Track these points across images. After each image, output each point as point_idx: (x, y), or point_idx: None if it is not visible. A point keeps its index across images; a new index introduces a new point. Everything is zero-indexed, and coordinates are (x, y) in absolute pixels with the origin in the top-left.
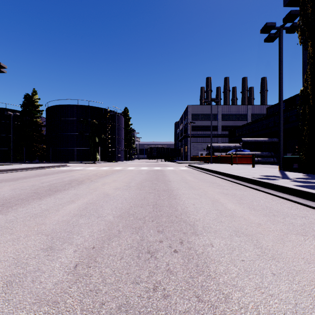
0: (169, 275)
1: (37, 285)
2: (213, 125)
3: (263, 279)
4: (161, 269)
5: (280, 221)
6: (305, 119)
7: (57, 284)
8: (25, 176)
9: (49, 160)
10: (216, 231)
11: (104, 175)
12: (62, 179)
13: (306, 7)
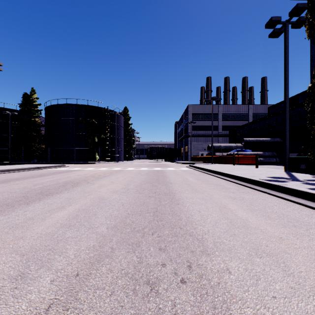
0: None
1: None
2: (214, 125)
3: None
4: (165, 314)
5: (305, 234)
6: (314, 117)
7: None
8: (19, 177)
9: (48, 160)
10: (230, 249)
11: (102, 176)
12: (57, 180)
13: None
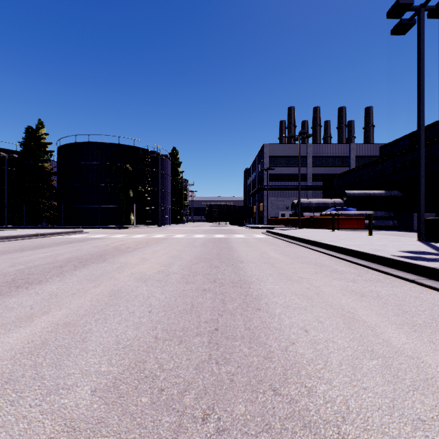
0: None
1: None
2: (301, 173)
3: None
4: None
5: None
6: None
7: None
8: None
9: (61, 223)
10: None
11: (132, 249)
12: (55, 257)
13: None
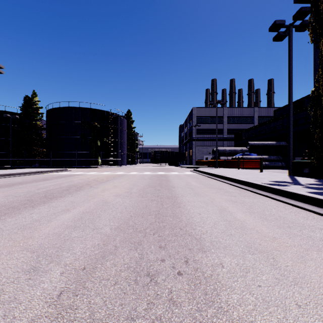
0: (171, 307)
1: (8, 322)
2: (219, 128)
3: (286, 313)
4: (162, 299)
5: (297, 234)
6: (317, 121)
7: (34, 320)
8: (21, 181)
9: (49, 164)
10: (226, 247)
11: (105, 180)
12: (60, 185)
13: (318, 3)
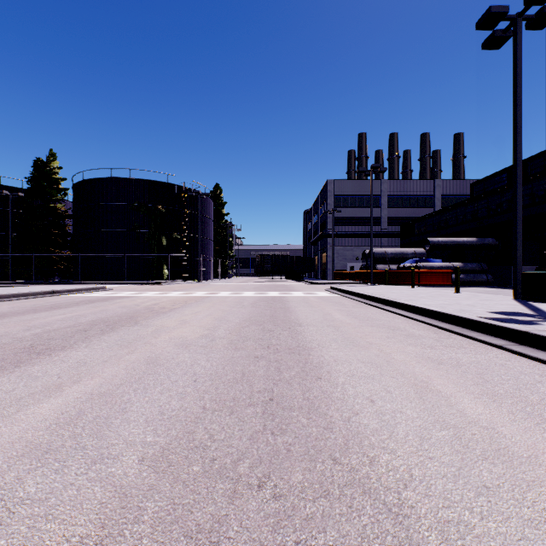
0: None
1: None
2: (374, 216)
3: None
4: None
5: None
6: None
7: None
8: (7, 311)
9: (78, 278)
10: None
11: (167, 309)
12: (77, 319)
13: None
